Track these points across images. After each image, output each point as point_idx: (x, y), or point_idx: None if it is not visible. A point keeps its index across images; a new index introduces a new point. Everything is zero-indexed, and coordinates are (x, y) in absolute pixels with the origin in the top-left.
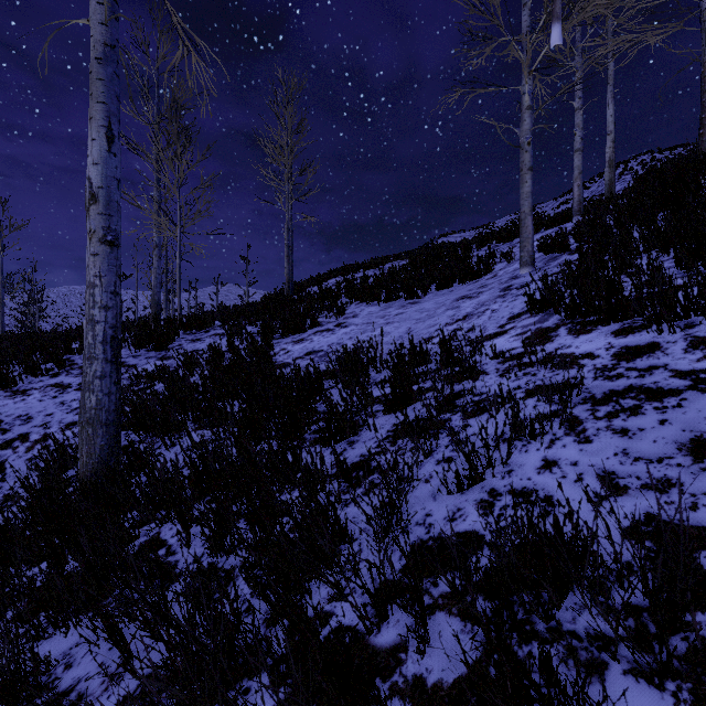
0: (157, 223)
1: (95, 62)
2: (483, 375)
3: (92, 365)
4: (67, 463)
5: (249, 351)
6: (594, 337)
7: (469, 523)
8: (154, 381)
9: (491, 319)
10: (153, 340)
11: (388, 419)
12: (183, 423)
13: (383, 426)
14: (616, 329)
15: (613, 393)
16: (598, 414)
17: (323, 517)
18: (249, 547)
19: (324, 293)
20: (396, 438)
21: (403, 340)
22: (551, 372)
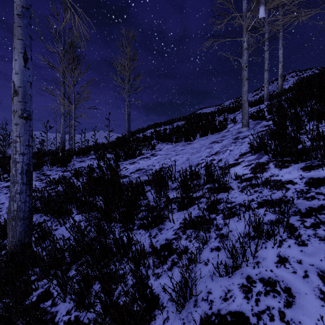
0: (63, 103)
1: (16, 16)
2: (231, 190)
3: (14, 186)
4: (3, 238)
5: (107, 168)
6: (290, 170)
7: (237, 304)
8: (59, 184)
9: (230, 155)
10: (60, 162)
11: (180, 215)
12: (69, 213)
13: (177, 219)
14: (302, 166)
15: (312, 209)
16: (306, 224)
17: (144, 293)
18: (98, 313)
19: (145, 138)
20: (185, 229)
21: (185, 164)
22: (270, 191)
